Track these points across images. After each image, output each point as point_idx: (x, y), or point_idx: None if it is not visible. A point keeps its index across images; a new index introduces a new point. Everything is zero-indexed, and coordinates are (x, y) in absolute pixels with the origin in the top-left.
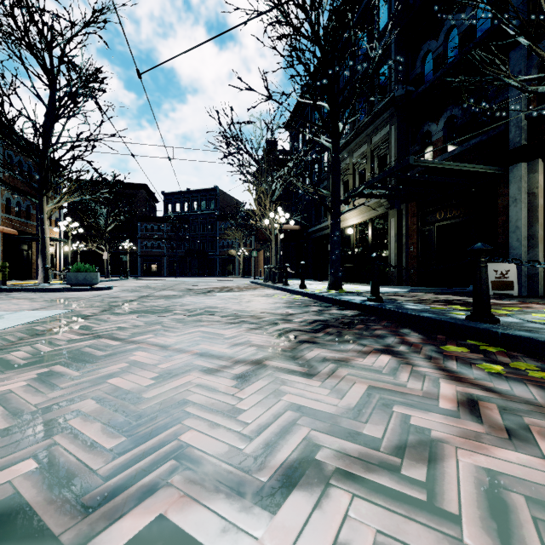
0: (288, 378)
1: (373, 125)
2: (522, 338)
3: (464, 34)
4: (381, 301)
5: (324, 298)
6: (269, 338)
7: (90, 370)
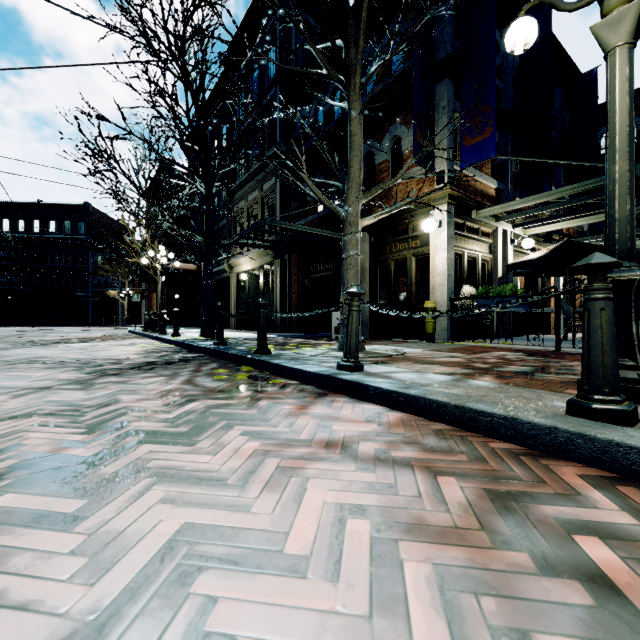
0: (62, 392)
1: (263, 173)
2: (260, 360)
3: (327, 114)
4: (224, 344)
5: (184, 344)
6: (78, 375)
7: None
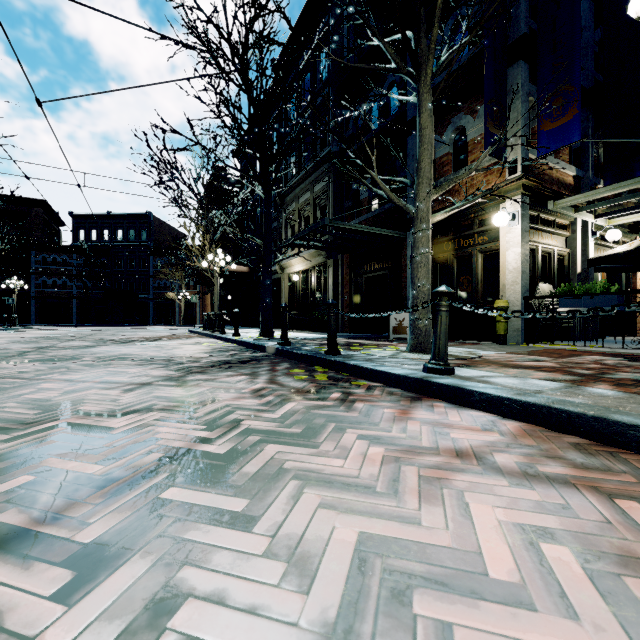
0: (163, 388)
1: (315, 174)
2: (334, 361)
3: (382, 110)
4: (288, 344)
5: (248, 344)
6: (168, 372)
7: (4, 394)
